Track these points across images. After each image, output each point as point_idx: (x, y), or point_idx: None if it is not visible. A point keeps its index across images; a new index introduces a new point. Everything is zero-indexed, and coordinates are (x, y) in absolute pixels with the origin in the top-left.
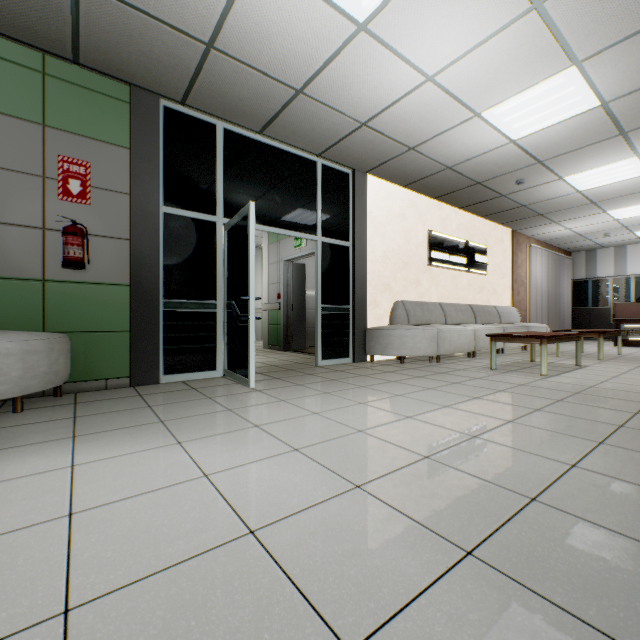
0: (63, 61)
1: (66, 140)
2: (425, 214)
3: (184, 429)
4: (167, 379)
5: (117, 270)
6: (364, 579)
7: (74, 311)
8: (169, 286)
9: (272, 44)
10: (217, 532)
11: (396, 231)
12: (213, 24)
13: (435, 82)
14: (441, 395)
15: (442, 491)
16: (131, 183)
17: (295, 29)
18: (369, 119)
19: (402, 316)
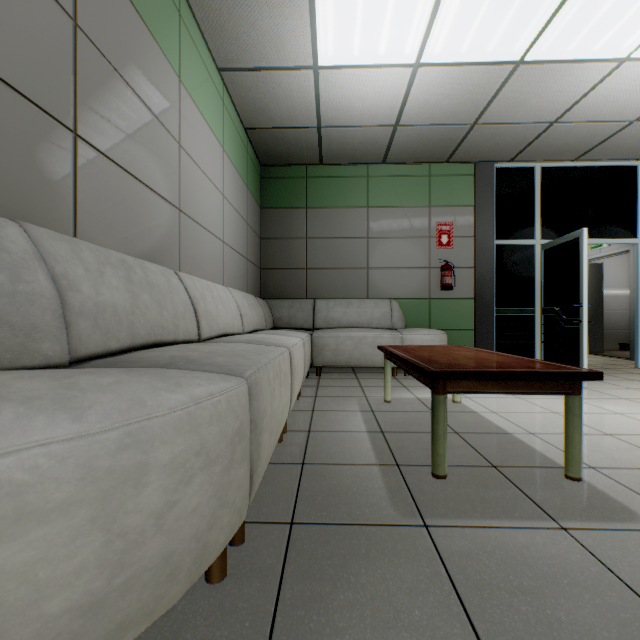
0: (438, 164)
1: (439, 212)
2: None
3: None
4: None
5: (466, 289)
6: None
7: (443, 317)
8: (498, 297)
9: (615, 103)
10: None
11: None
12: (562, 111)
13: None
14: None
15: None
16: (475, 229)
17: None
18: None
19: None
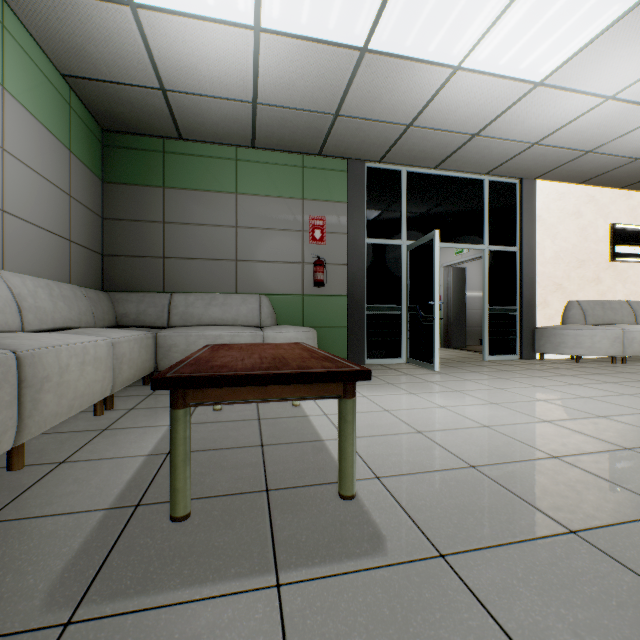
0: (312, 156)
1: (313, 205)
2: (607, 207)
3: (408, 388)
4: (368, 362)
5: (339, 286)
6: (558, 445)
7: (317, 314)
8: (369, 295)
9: (457, 113)
10: (467, 424)
11: (569, 230)
12: (415, 114)
13: (616, 98)
14: (622, 387)
15: (612, 430)
16: (347, 226)
17: (478, 100)
18: (540, 139)
19: (577, 316)
